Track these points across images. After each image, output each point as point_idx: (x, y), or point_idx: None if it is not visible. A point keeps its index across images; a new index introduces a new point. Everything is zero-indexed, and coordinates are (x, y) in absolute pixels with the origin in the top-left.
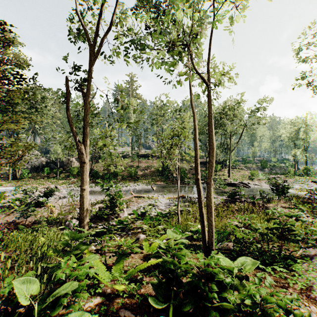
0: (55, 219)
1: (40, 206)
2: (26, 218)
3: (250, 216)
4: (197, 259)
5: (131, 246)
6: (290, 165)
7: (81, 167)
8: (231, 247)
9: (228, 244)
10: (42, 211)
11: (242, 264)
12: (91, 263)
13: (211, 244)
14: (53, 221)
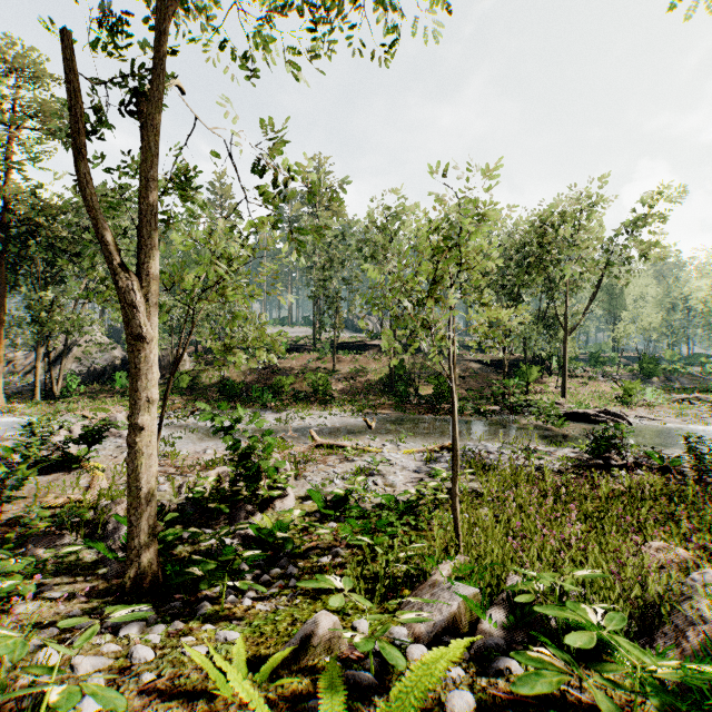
0: (78, 513)
1: (71, 468)
2: None
3: None
4: None
5: None
6: None
7: (133, 352)
8: None
9: None
10: (69, 482)
11: None
12: None
13: None
14: (69, 519)
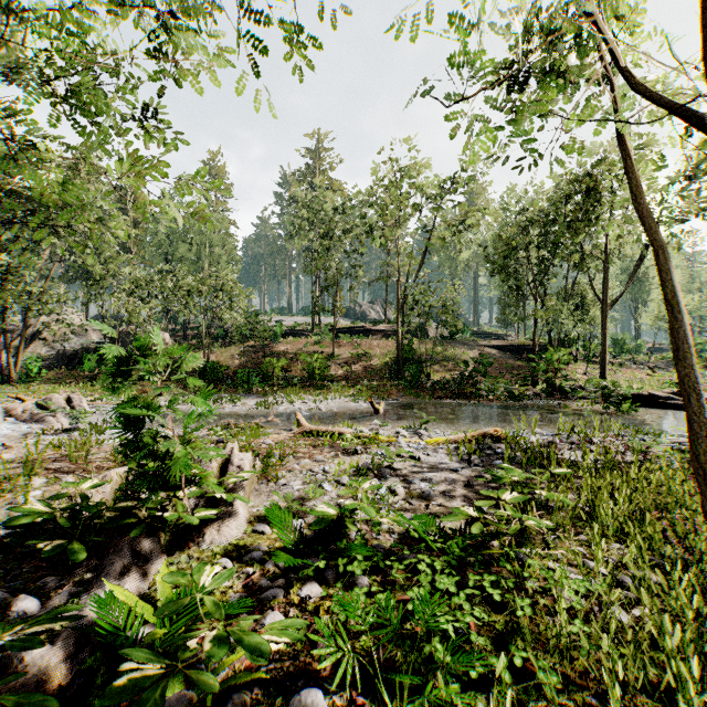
0: None
1: None
2: None
3: None
4: None
5: None
6: None
7: None
8: None
9: None
10: None
11: None
12: None
13: None
14: None
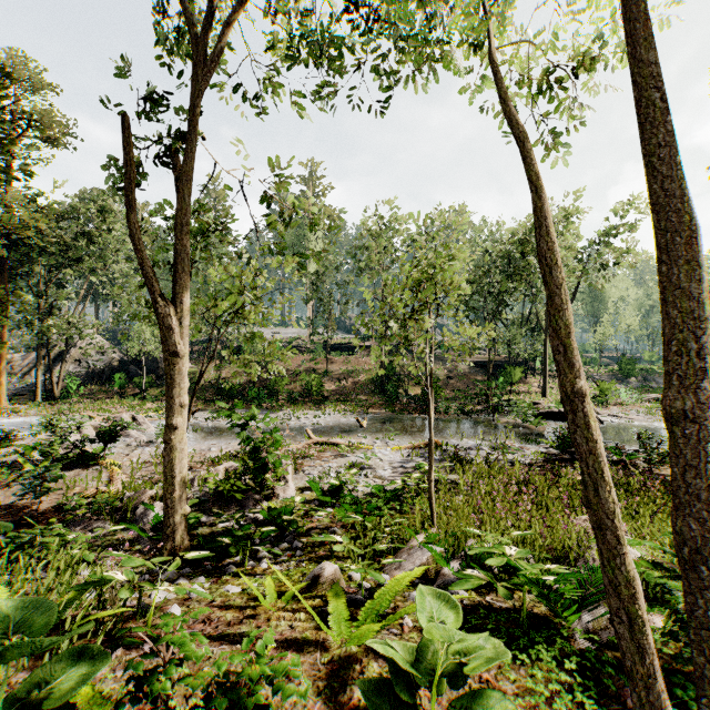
0: (109, 502)
1: (88, 465)
2: (37, 498)
3: None
4: (531, 707)
5: (270, 673)
6: None
7: (168, 365)
8: None
9: None
10: (90, 477)
11: None
12: None
13: None
14: (103, 506)
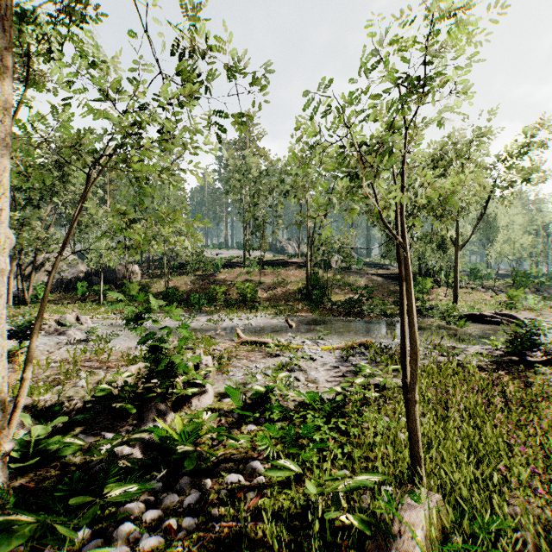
0: None
1: None
2: None
3: None
4: None
5: None
6: None
7: None
8: None
9: None
10: None
11: None
12: None
13: None
14: None
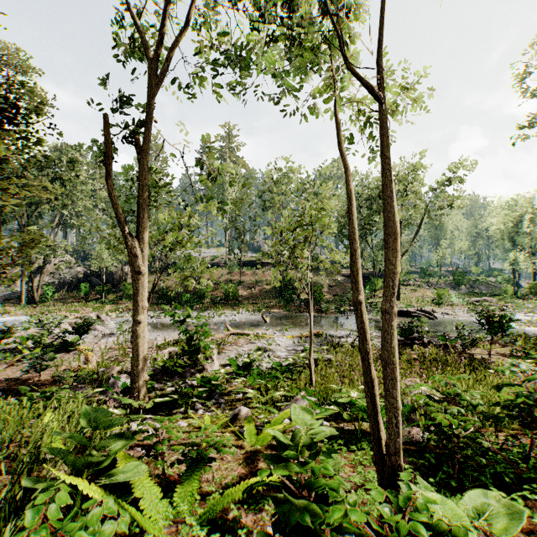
0: (90, 374)
1: (69, 350)
2: (38, 372)
3: (458, 377)
4: (353, 467)
5: (216, 442)
6: (504, 279)
7: (135, 280)
8: (418, 437)
9: (412, 432)
10: (71, 358)
11: (478, 510)
12: (108, 506)
13: (396, 452)
14: (86, 377)
